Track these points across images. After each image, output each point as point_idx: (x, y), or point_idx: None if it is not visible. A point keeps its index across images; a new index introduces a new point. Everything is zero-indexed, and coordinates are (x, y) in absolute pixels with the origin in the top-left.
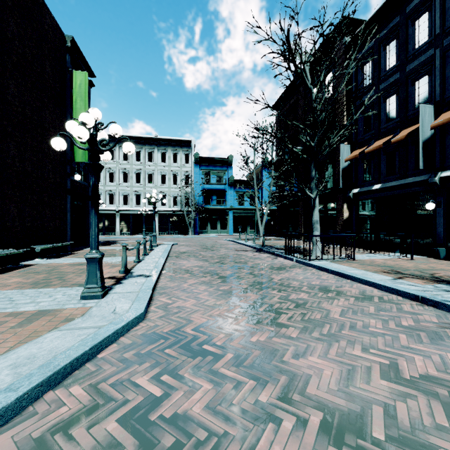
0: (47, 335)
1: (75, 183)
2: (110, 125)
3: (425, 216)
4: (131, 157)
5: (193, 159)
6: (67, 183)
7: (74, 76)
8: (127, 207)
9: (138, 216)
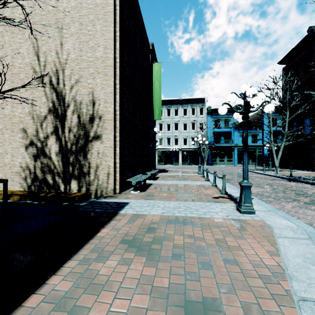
0: (278, 240)
1: (151, 133)
2: (258, 94)
3: None
4: (164, 114)
5: (206, 111)
6: (150, 133)
7: (153, 66)
8: (162, 147)
9: (167, 152)
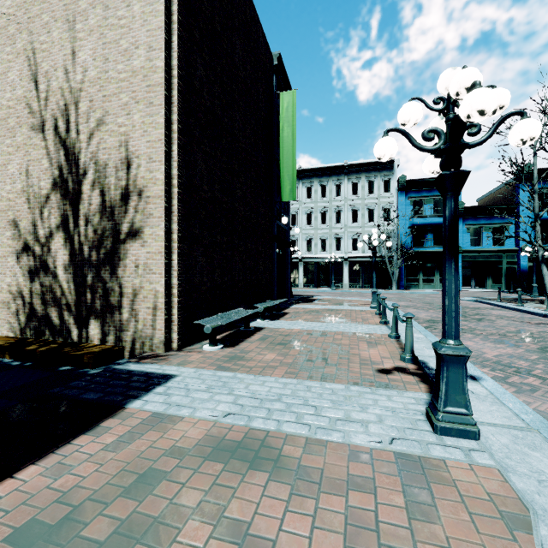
0: None
1: (278, 228)
2: None
3: None
4: (316, 194)
5: (396, 186)
6: (274, 228)
7: (280, 99)
8: (311, 254)
9: (322, 264)
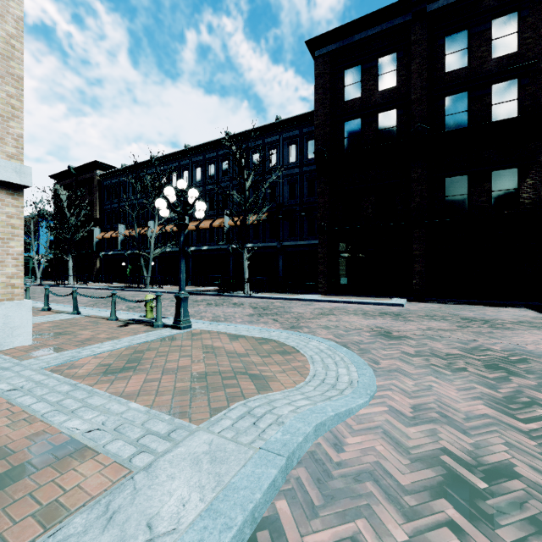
0: None
1: None
2: None
3: (125, 268)
4: None
5: None
6: None
7: None
8: None
9: None
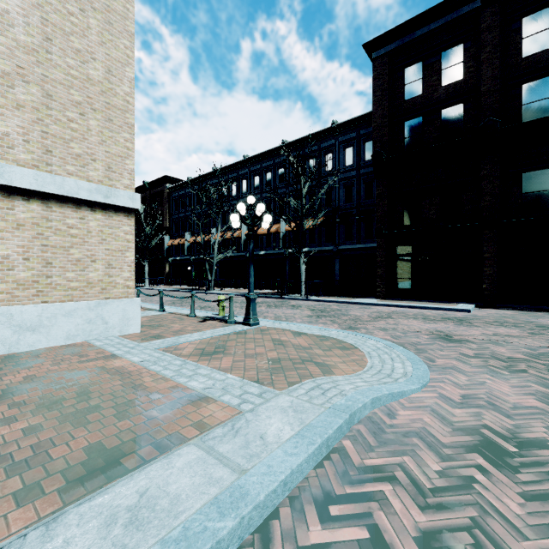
0: None
1: None
2: None
3: (191, 272)
4: None
5: None
6: None
7: None
8: None
9: None
